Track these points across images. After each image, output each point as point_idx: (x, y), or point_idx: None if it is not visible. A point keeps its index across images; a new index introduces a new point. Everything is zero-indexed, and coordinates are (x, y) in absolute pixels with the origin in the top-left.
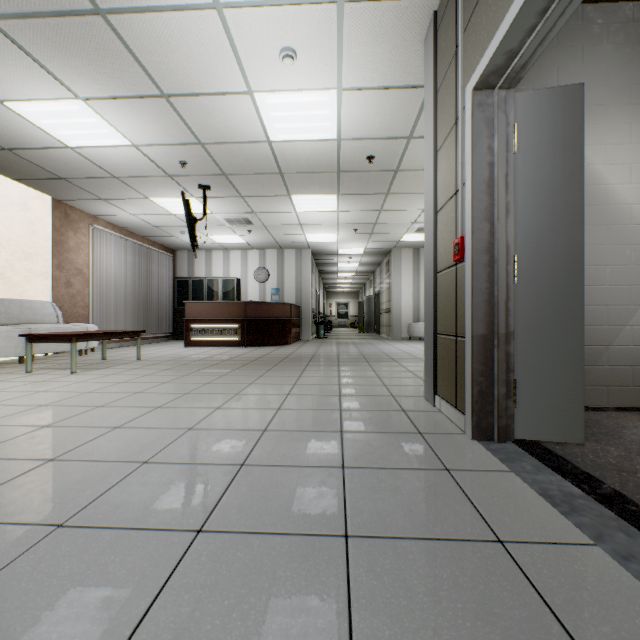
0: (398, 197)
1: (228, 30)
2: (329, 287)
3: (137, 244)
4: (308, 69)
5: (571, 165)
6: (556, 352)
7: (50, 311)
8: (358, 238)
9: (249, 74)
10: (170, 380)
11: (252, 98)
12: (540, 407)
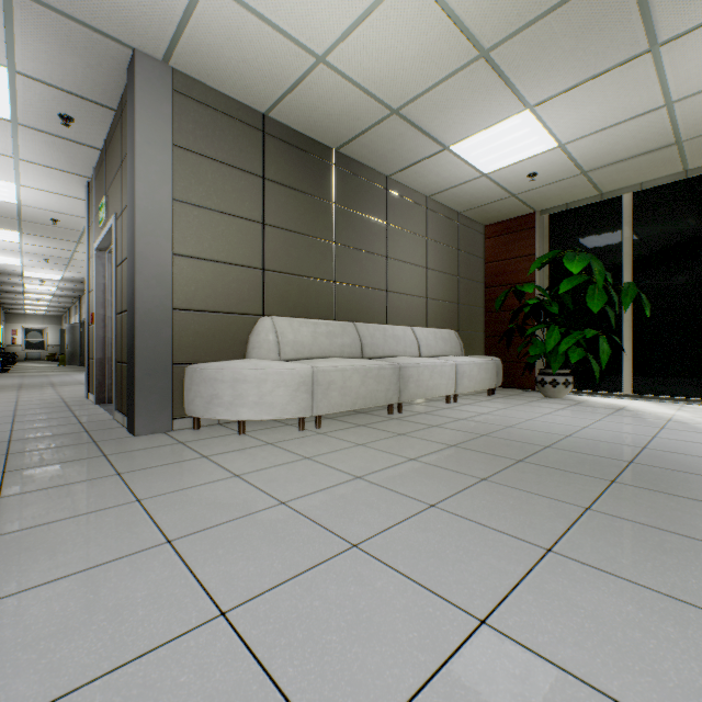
0: None
1: None
2: (11, 307)
3: None
4: None
5: None
6: None
7: None
8: (52, 266)
9: None
10: None
11: None
12: None
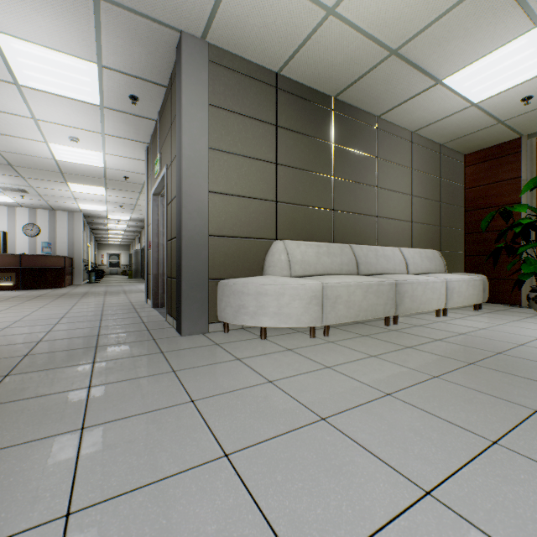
0: None
1: (38, 124)
2: (101, 240)
3: None
4: (86, 144)
5: None
6: None
7: None
8: (124, 211)
9: (48, 137)
10: None
11: (47, 144)
12: None
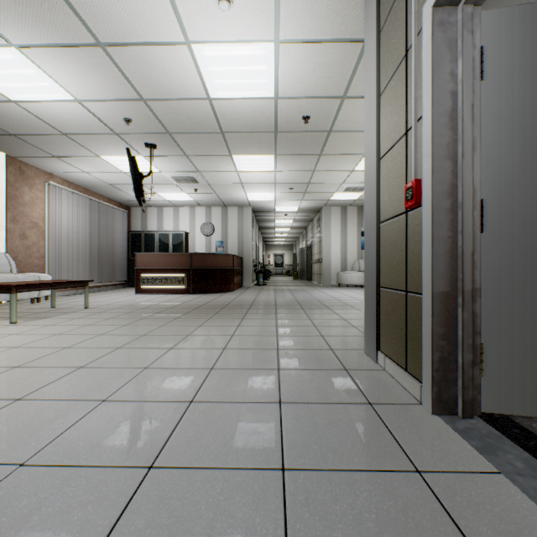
0: (330, 158)
1: None
2: (268, 240)
3: (93, 200)
4: (245, 17)
5: None
6: (530, 312)
7: (3, 261)
8: (293, 197)
9: (185, 21)
10: (107, 331)
11: (190, 50)
12: (511, 376)
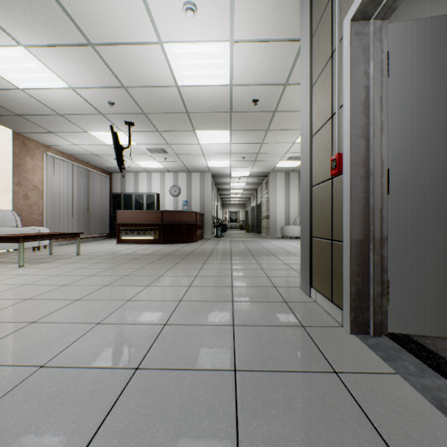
0: (275, 133)
1: None
2: (224, 200)
3: (81, 167)
4: (206, 22)
5: (439, 88)
6: (425, 255)
7: (10, 217)
8: (245, 164)
9: (158, 26)
10: (96, 273)
11: (162, 48)
12: (410, 304)
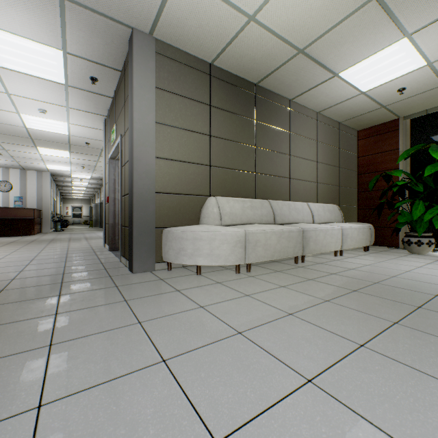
0: None
1: (11, 98)
2: (66, 195)
3: None
4: (53, 115)
5: None
6: None
7: None
8: (86, 171)
9: (19, 109)
10: None
11: (19, 114)
12: None
